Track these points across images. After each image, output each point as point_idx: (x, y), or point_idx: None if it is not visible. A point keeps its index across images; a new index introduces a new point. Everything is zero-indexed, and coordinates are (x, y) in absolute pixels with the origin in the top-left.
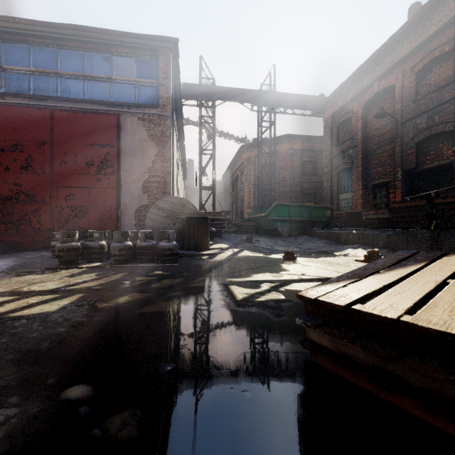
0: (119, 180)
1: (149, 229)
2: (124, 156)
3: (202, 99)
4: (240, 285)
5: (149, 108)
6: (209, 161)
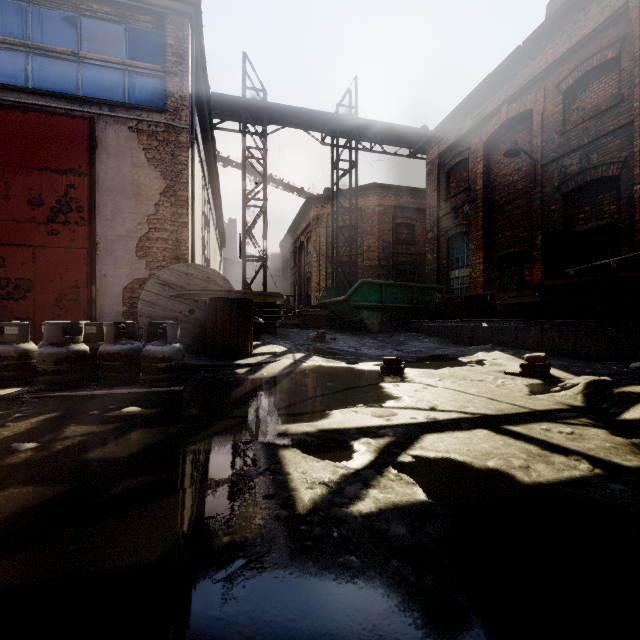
0: (94, 234)
1: (145, 321)
2: (102, 192)
3: (246, 121)
4: (306, 444)
5: (149, 112)
6: (258, 218)
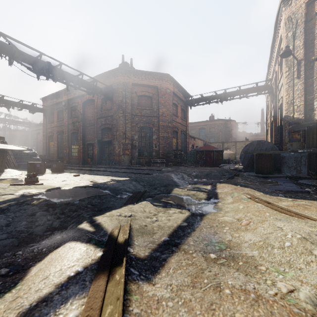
0: None
1: None
2: None
3: None
4: None
5: None
6: None
